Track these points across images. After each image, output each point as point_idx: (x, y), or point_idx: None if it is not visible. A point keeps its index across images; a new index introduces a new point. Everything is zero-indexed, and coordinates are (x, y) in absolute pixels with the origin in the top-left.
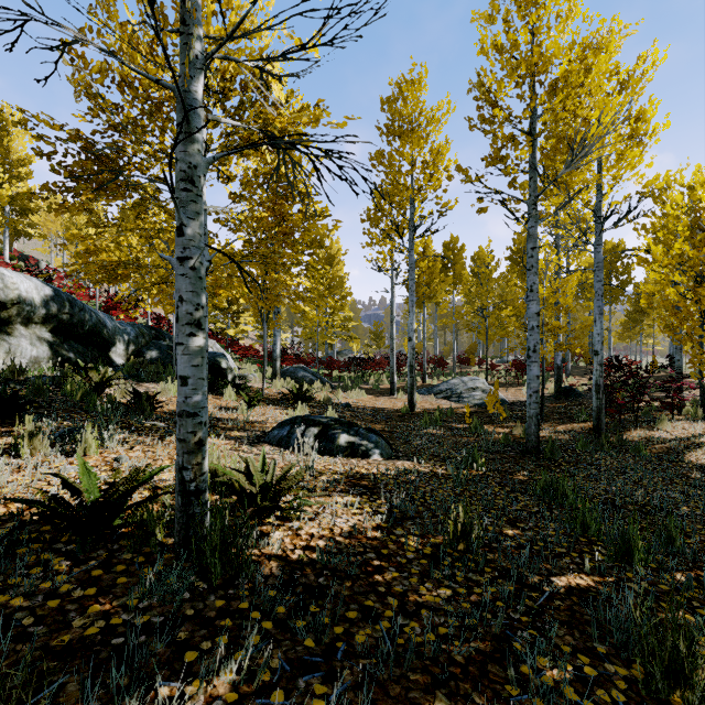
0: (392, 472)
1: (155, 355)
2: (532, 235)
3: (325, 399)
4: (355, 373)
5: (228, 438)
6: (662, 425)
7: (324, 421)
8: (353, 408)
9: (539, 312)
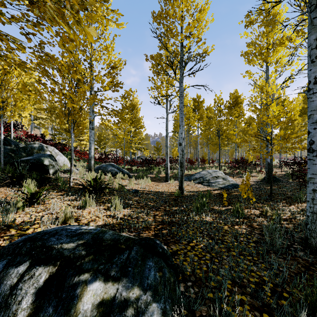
0: None
1: None
2: (316, 25)
3: (120, 187)
4: (145, 168)
5: None
6: None
7: (66, 250)
8: (140, 193)
9: None
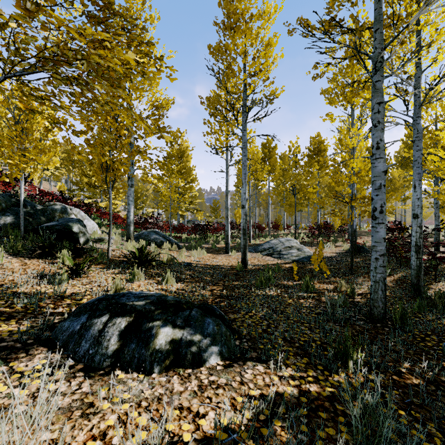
0: (243, 422)
1: (10, 220)
2: (379, 89)
3: (168, 259)
4: (199, 236)
5: None
6: None
7: (138, 306)
8: (193, 267)
9: (386, 170)
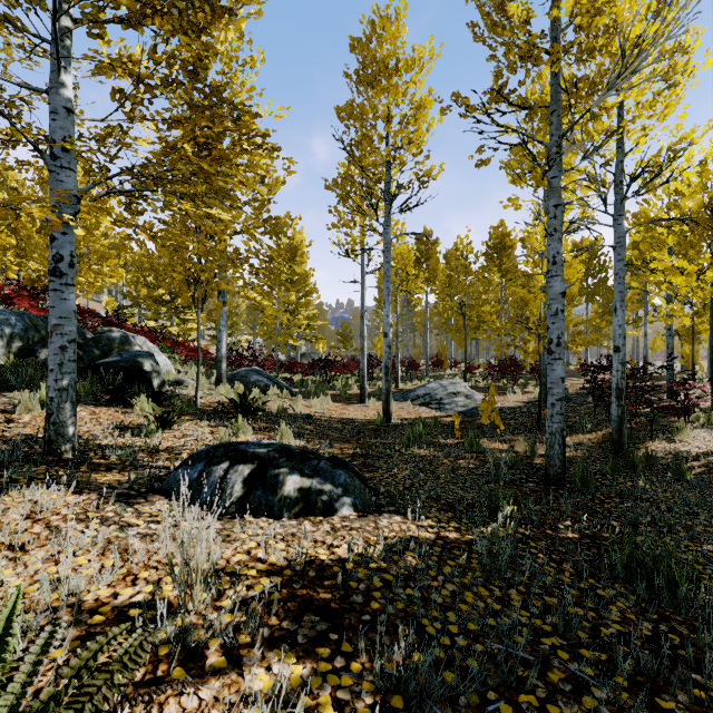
0: (376, 551)
1: None
2: (555, 187)
3: (280, 409)
4: (320, 377)
5: (88, 490)
6: (681, 436)
7: (261, 453)
8: (315, 420)
9: (564, 291)
